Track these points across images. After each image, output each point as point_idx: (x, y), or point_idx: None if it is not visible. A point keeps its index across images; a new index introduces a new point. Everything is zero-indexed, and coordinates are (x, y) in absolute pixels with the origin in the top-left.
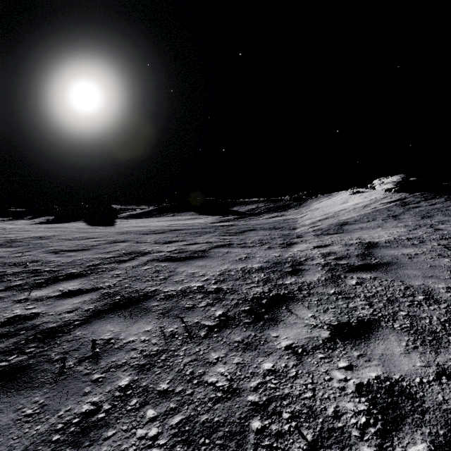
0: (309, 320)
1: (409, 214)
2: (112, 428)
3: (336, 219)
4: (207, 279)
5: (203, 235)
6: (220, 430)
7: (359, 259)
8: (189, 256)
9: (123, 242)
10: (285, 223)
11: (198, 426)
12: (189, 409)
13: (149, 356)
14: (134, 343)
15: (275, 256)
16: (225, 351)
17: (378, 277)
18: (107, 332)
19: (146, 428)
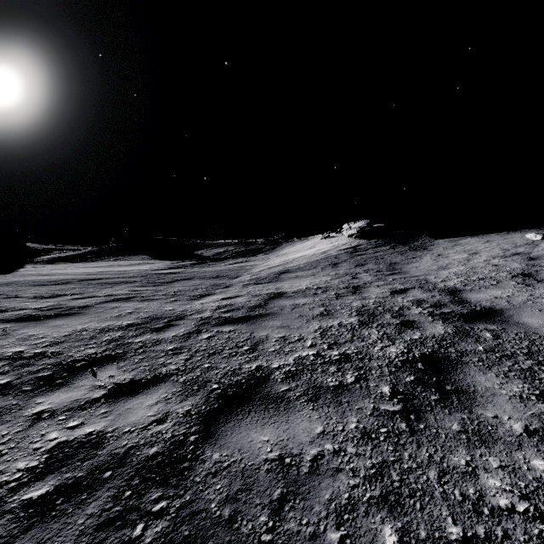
0: (102, 381)
1: (348, 262)
2: None
3: (283, 267)
4: (41, 342)
5: (118, 285)
6: None
7: (246, 311)
8: (57, 313)
9: None
10: (235, 271)
11: None
12: None
13: None
14: None
15: (166, 310)
16: None
17: (236, 330)
18: None
19: None
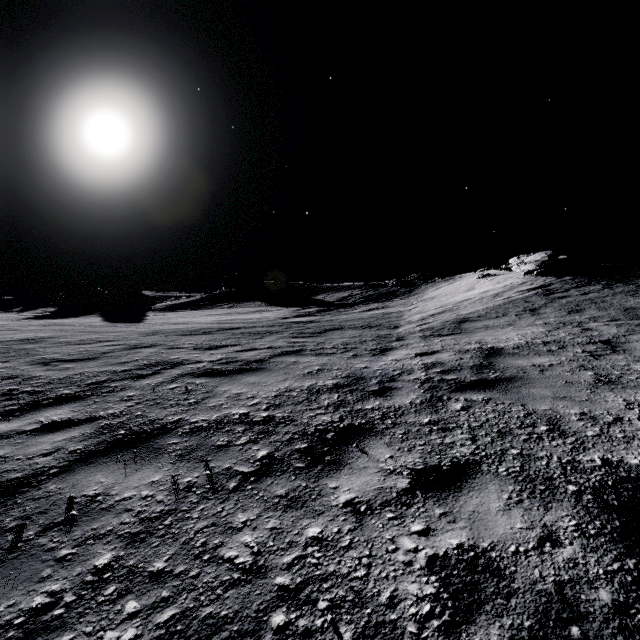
0: (386, 464)
1: (552, 307)
2: (70, 631)
3: (454, 314)
4: (256, 403)
5: (266, 336)
6: (225, 630)
7: (473, 373)
8: (239, 368)
9: (149, 348)
10: (385, 319)
11: (195, 624)
12: (189, 599)
13: (147, 521)
14: (131, 501)
15: (359, 368)
16: (258, 510)
17: (492, 399)
18: (95, 484)
19: (120, 630)
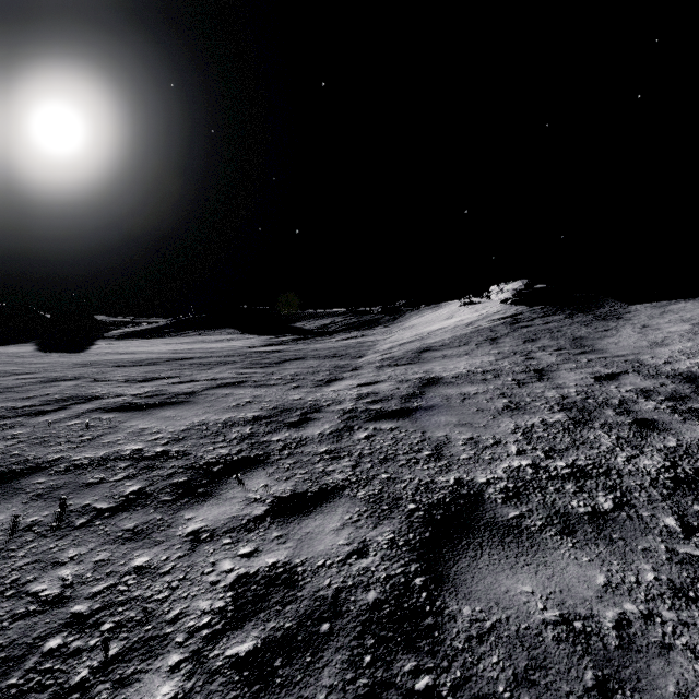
0: (255, 493)
1: (512, 336)
2: None
3: (421, 343)
4: (158, 438)
5: (216, 367)
6: None
7: (400, 402)
8: (162, 401)
9: (70, 381)
10: (355, 348)
11: None
12: None
13: None
14: None
15: (292, 399)
16: (94, 545)
17: (399, 428)
18: None
19: None
